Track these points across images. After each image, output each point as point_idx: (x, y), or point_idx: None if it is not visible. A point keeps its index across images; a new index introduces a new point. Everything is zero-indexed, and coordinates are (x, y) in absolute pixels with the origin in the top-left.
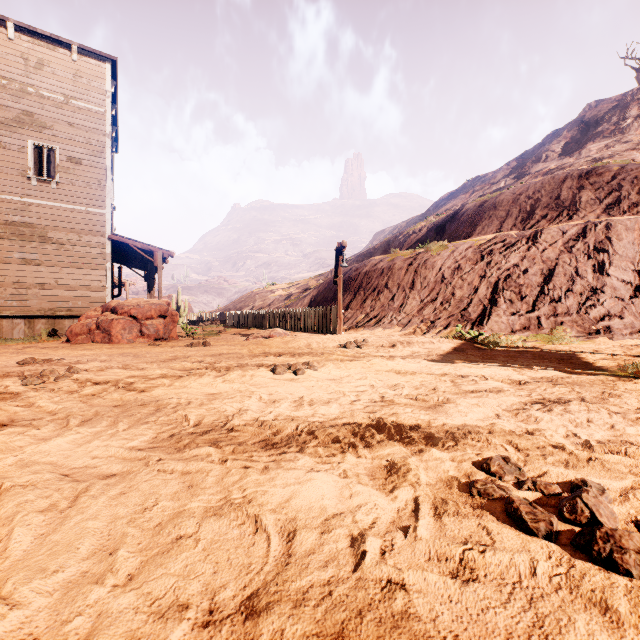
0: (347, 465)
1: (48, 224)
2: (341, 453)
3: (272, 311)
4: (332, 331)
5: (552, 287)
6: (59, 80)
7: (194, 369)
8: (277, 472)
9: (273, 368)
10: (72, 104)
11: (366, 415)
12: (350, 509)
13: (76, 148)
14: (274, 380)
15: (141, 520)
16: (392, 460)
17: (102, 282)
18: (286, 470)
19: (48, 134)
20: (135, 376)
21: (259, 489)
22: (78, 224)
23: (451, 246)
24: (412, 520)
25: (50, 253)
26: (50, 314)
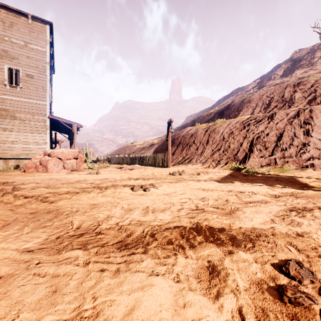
0: (179, 268)
1: (15, 109)
2: (174, 255)
3: (134, 155)
4: (165, 166)
5: (282, 143)
6: (21, 33)
7: (87, 188)
8: (125, 275)
9: (132, 187)
10: (28, 46)
11: (188, 220)
12: None
13: (30, 69)
14: (132, 195)
15: None
16: (212, 262)
17: (44, 140)
18: (132, 273)
19: (15, 62)
20: (51, 192)
21: (107, 298)
22: (32, 110)
23: (227, 121)
24: None
25: (16, 125)
26: (16, 157)
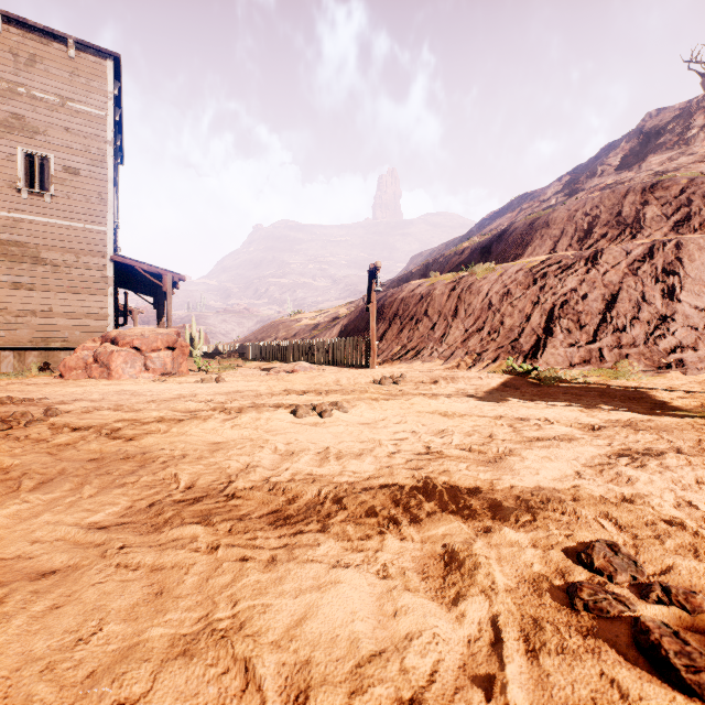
0: (388, 555)
1: (41, 243)
2: (379, 534)
3: (297, 342)
4: (364, 365)
5: (615, 314)
6: (54, 79)
7: (199, 410)
8: (288, 567)
9: (294, 409)
10: (69, 106)
11: (409, 473)
12: (395, 642)
13: (73, 157)
14: (294, 425)
15: (64, 666)
16: (450, 546)
17: (103, 309)
18: (301, 564)
19: (41, 140)
20: (125, 420)
21: (258, 602)
22: (75, 243)
23: (499, 269)
24: (494, 665)
25: (43, 276)
26: (43, 345)
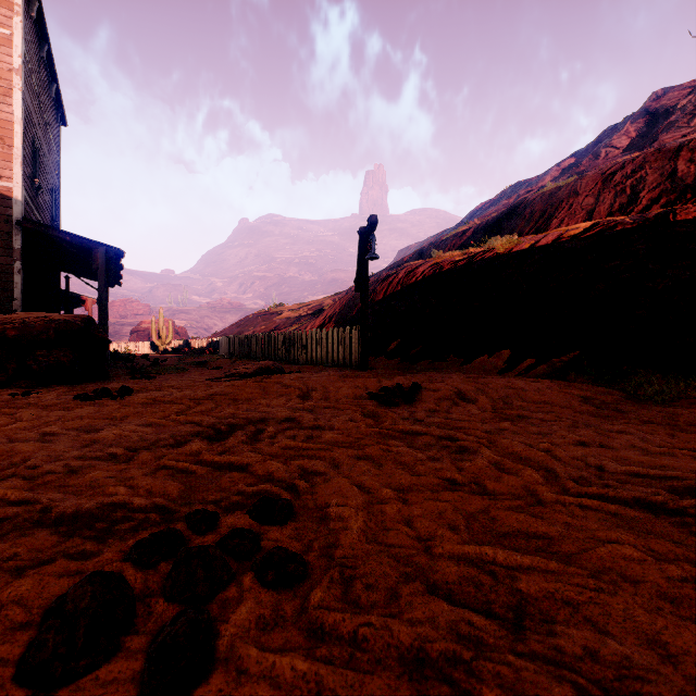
0: None
1: None
2: None
3: (268, 335)
4: (353, 365)
5: None
6: None
7: None
8: None
9: (44, 612)
10: None
11: None
12: None
13: None
14: None
15: None
16: None
17: (7, 291)
18: None
19: None
20: None
21: None
22: None
23: (525, 240)
24: None
25: None
26: None
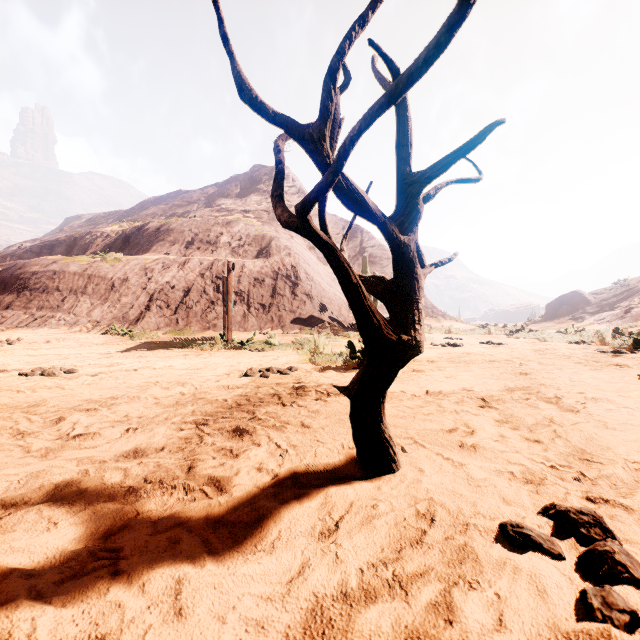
0: None
1: None
2: None
3: None
4: None
5: (189, 299)
6: None
7: None
8: None
9: None
10: None
11: None
12: None
13: None
14: None
15: None
16: None
17: None
18: None
19: None
20: None
21: None
22: None
23: (125, 260)
24: None
25: None
26: None
